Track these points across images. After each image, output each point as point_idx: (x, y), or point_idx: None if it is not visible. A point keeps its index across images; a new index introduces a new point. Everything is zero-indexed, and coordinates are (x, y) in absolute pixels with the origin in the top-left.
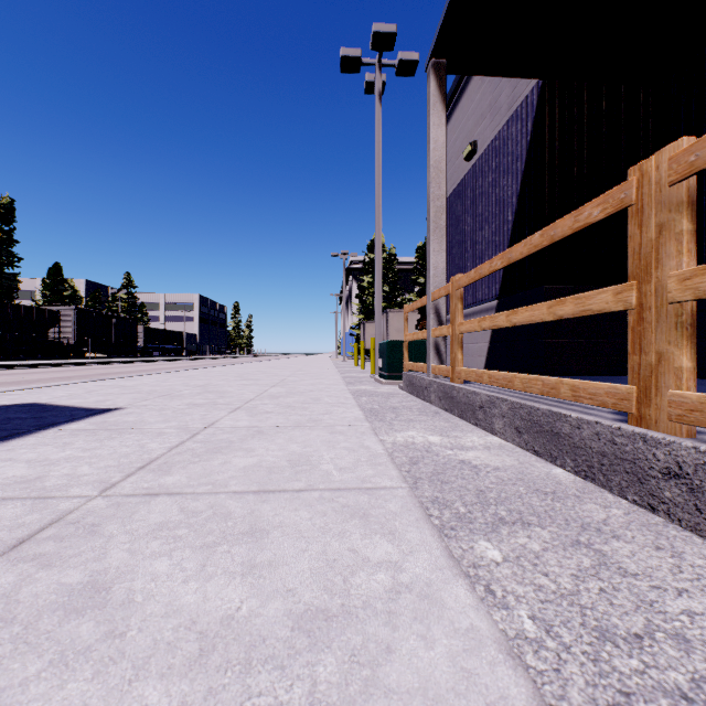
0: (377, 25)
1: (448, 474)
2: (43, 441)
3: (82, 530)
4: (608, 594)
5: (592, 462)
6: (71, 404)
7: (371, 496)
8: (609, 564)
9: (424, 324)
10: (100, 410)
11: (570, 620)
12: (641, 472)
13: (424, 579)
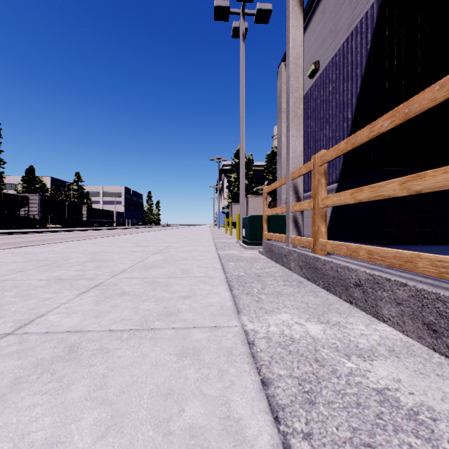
0: None
1: None
2: None
3: None
4: None
5: None
6: None
7: None
8: None
9: (274, 204)
10: None
11: None
12: None
13: None
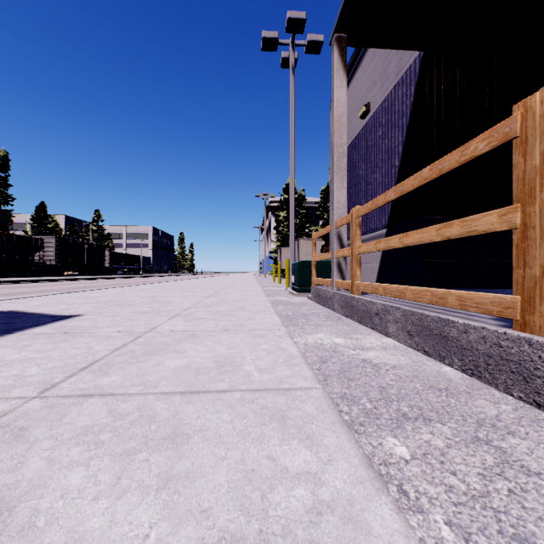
0: (291, 13)
1: (353, 372)
2: (5, 344)
3: (8, 434)
4: (517, 495)
5: (479, 362)
6: (40, 311)
7: (288, 397)
8: (511, 462)
9: (327, 249)
10: (63, 317)
11: (487, 527)
12: (526, 372)
13: (345, 495)
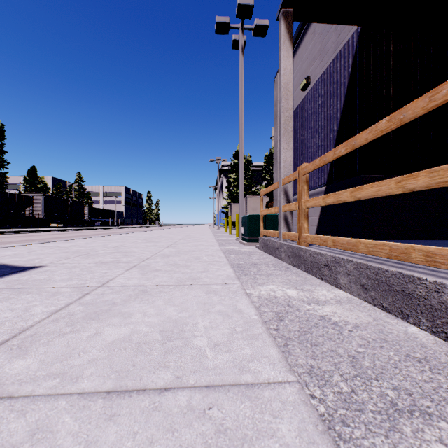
0: None
1: (314, 334)
2: None
3: None
4: None
5: None
6: (6, 262)
7: (253, 405)
8: None
9: (271, 204)
10: (24, 268)
11: None
12: None
13: None
